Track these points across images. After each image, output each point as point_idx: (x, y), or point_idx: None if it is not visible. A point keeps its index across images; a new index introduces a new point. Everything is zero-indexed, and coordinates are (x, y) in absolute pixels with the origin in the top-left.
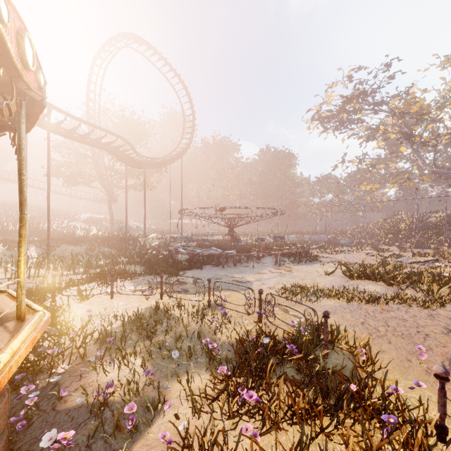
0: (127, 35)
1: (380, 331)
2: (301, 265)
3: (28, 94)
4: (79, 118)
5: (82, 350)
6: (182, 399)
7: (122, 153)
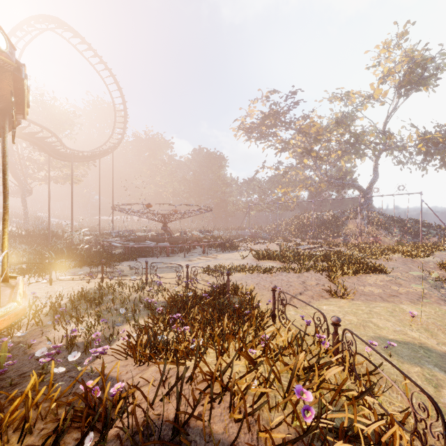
0: (50, 18)
1: (266, 286)
2: (225, 253)
3: (17, 119)
4: None
5: (34, 321)
6: (131, 332)
7: (47, 145)
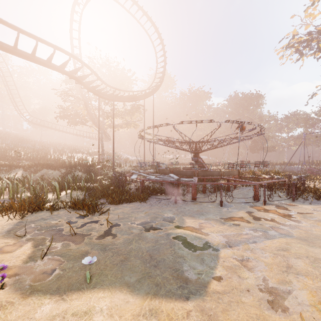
0: None
1: None
2: (300, 203)
3: None
4: (16, 27)
5: None
6: None
7: (84, 79)
